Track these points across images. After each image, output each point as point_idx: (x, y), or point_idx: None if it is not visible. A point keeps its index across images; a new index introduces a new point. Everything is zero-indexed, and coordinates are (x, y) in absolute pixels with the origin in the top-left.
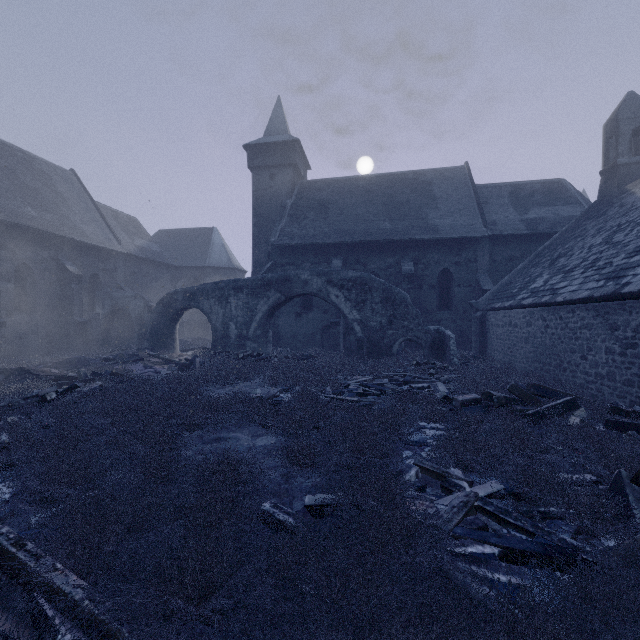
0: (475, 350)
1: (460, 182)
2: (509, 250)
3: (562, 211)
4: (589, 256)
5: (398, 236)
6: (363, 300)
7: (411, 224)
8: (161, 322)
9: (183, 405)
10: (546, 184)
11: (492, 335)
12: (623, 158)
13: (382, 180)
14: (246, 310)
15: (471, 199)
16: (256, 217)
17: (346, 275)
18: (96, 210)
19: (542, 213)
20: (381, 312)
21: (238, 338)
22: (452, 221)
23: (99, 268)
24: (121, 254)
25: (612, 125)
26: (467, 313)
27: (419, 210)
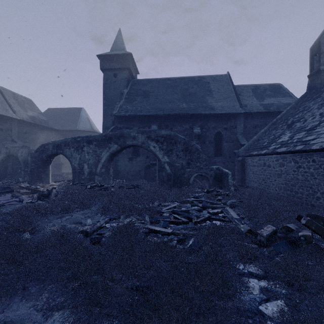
0: (237, 180)
1: (225, 83)
2: (254, 121)
3: (282, 100)
4: None
5: (191, 111)
6: (171, 149)
7: (198, 105)
8: (37, 163)
9: None
10: (271, 86)
11: (249, 171)
12: (323, 66)
13: (181, 80)
14: (95, 155)
15: (232, 92)
16: (105, 99)
17: (160, 133)
18: None
19: (271, 101)
20: (182, 157)
21: (89, 174)
22: (222, 104)
23: None
24: (15, 119)
25: (316, 47)
26: (231, 158)
27: (203, 97)
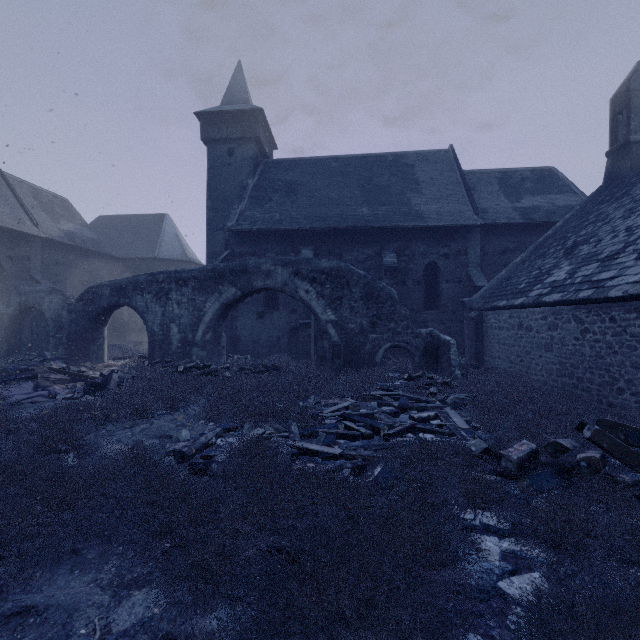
0: (469, 356)
1: (445, 166)
2: (502, 242)
3: (557, 200)
4: (636, 239)
5: (378, 223)
6: (339, 296)
7: (393, 210)
8: (81, 324)
9: (3, 493)
10: (536, 172)
11: (492, 339)
12: (636, 135)
13: (358, 161)
14: (192, 309)
15: (458, 184)
16: (211, 199)
17: (318, 265)
18: (4, 182)
19: (536, 202)
20: (362, 311)
21: (182, 344)
22: (439, 207)
23: (3, 254)
24: (37, 238)
25: (622, 98)
26: (456, 313)
27: (401, 195)
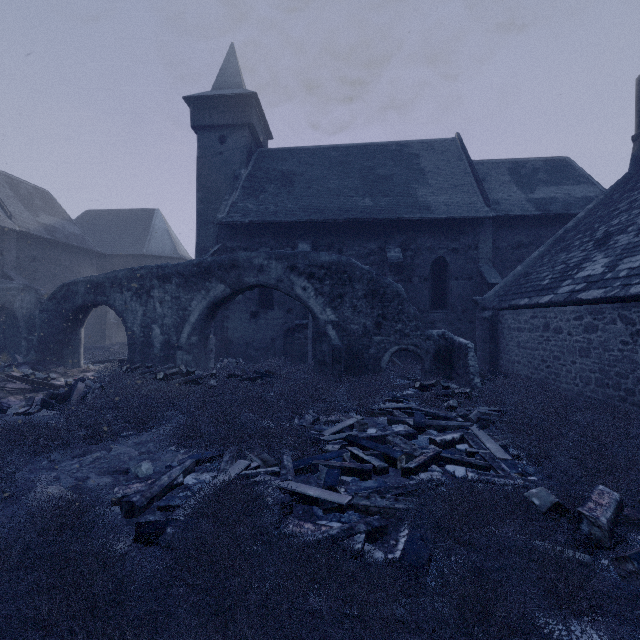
0: (482, 360)
1: (452, 155)
2: (516, 235)
3: (574, 191)
4: None
5: (382, 215)
6: (340, 294)
7: (397, 201)
8: (54, 324)
9: None
10: (549, 162)
11: (509, 342)
12: None
13: (359, 151)
14: (176, 308)
15: (467, 174)
16: (201, 190)
17: (317, 259)
18: None
19: (551, 193)
20: (365, 311)
21: (165, 347)
22: (447, 198)
23: None
24: (11, 232)
25: None
26: (466, 313)
27: (406, 185)
